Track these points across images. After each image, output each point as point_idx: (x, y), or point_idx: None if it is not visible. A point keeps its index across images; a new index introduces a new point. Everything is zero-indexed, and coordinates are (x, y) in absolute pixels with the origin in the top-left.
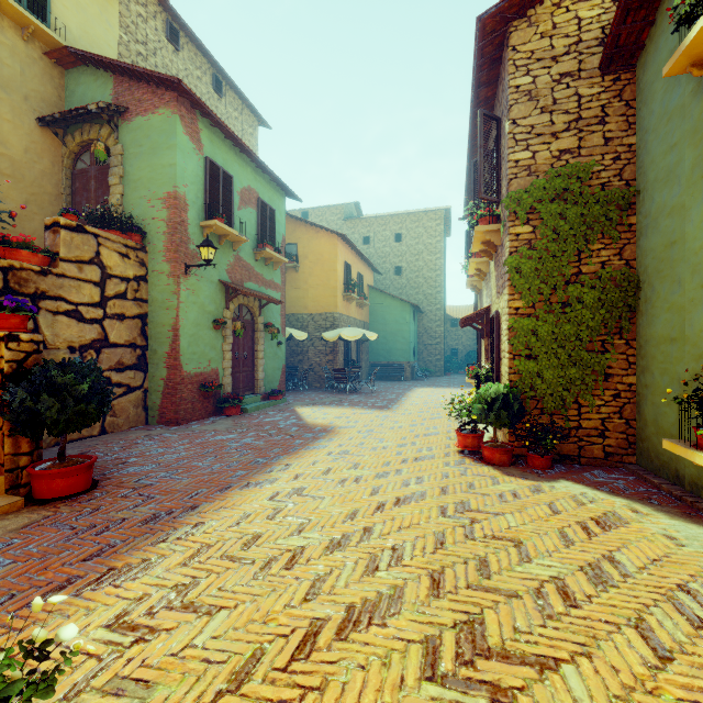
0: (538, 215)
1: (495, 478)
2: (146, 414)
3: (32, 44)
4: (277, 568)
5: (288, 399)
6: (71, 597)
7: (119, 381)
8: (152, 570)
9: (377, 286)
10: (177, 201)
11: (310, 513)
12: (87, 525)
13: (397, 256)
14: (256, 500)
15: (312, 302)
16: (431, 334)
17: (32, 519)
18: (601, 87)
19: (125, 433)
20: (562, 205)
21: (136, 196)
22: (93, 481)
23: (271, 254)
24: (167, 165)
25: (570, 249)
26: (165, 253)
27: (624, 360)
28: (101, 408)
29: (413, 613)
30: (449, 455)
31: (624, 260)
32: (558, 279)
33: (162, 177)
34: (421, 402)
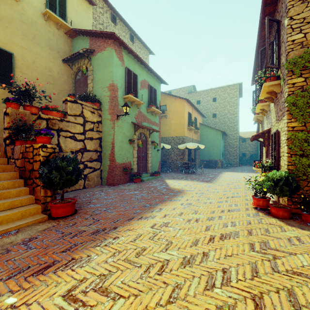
0: (308, 71)
1: (282, 227)
2: (101, 180)
3: (60, 30)
4: (153, 272)
5: (162, 175)
6: (52, 273)
7: (90, 166)
8: (90, 263)
9: (203, 123)
10: (113, 87)
11: (172, 238)
12: (68, 232)
13: (213, 108)
14: (144, 227)
15: (173, 131)
16: (231, 146)
17: (48, 226)
18: None
19: (93, 188)
20: None
21: (98, 87)
22: (75, 210)
23: (154, 109)
24: (109, 72)
25: None
26: (108, 110)
27: None
28: (78, 177)
29: None
30: (248, 209)
31: None
32: None
33: (107, 77)
34: (227, 179)
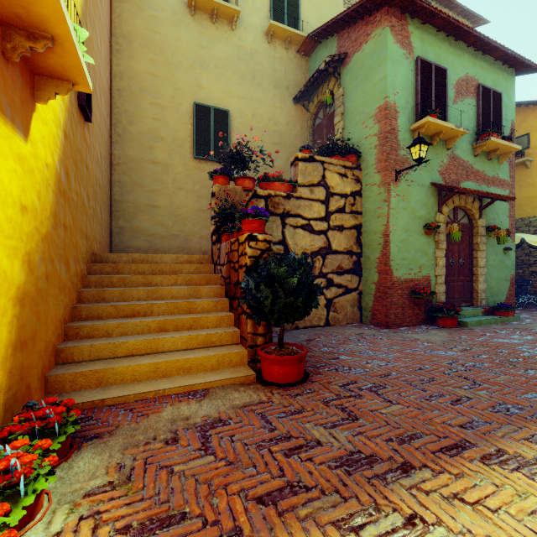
0: None
1: None
2: (360, 314)
3: (290, 50)
4: None
5: (520, 317)
6: None
7: (338, 283)
8: None
9: None
10: (387, 111)
11: None
12: (283, 432)
13: None
14: (532, 514)
15: None
16: None
17: (251, 398)
18: None
19: (343, 328)
20: None
21: (353, 124)
22: (305, 373)
23: (497, 143)
24: (378, 81)
25: None
26: (376, 165)
27: None
28: (310, 302)
29: None
30: None
31: None
32: None
33: (373, 96)
34: None
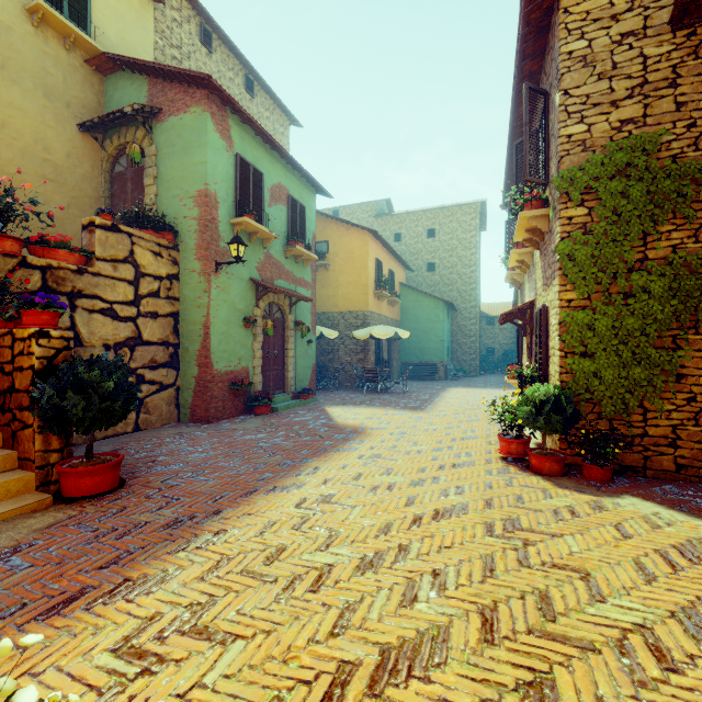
0: (595, 195)
1: (547, 490)
2: (178, 412)
3: (73, 53)
4: (301, 590)
5: (318, 398)
6: (82, 610)
7: (152, 379)
8: (167, 584)
9: (409, 283)
10: (208, 199)
11: (339, 524)
12: (109, 528)
13: (429, 252)
14: (282, 506)
15: (343, 300)
16: (465, 332)
17: (57, 518)
18: (672, 44)
19: (158, 430)
20: (624, 183)
21: (169, 195)
22: (121, 480)
23: (301, 251)
24: (198, 163)
25: (634, 232)
26: (196, 251)
27: (701, 359)
28: (128, 405)
29: (463, 665)
30: (491, 462)
31: (701, 243)
32: (619, 266)
33: (193, 175)
34: (456, 403)
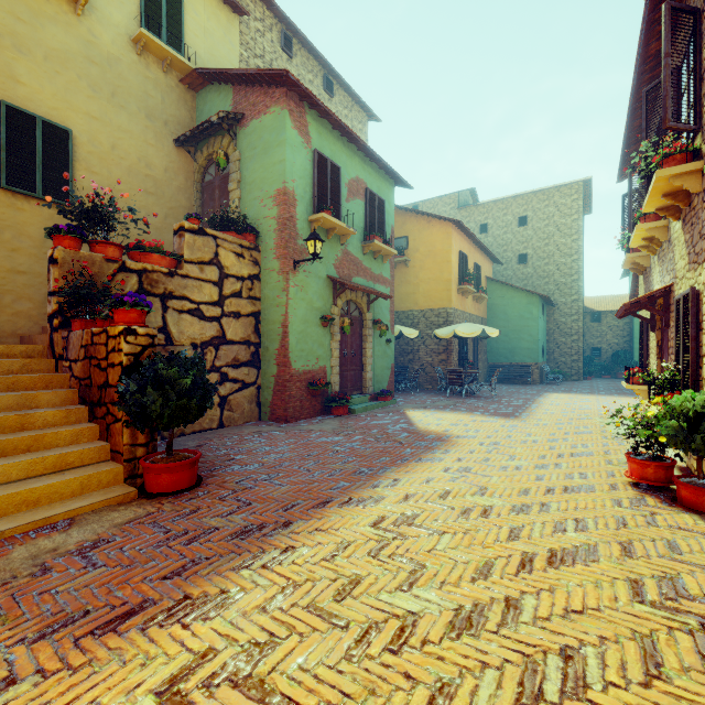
0: None
1: None
2: (259, 410)
3: (170, 74)
4: (378, 646)
5: (397, 400)
6: (137, 630)
7: (235, 377)
8: (226, 610)
9: (496, 278)
10: (286, 197)
11: (424, 555)
12: (180, 530)
13: (520, 242)
14: (357, 524)
15: (423, 298)
16: (564, 330)
17: (137, 513)
18: None
19: (240, 427)
20: None
21: (251, 197)
22: (199, 478)
23: (380, 246)
24: (277, 162)
25: None
26: (275, 250)
27: None
28: (204, 403)
29: None
30: (617, 488)
31: None
32: None
33: (272, 175)
34: (557, 411)
